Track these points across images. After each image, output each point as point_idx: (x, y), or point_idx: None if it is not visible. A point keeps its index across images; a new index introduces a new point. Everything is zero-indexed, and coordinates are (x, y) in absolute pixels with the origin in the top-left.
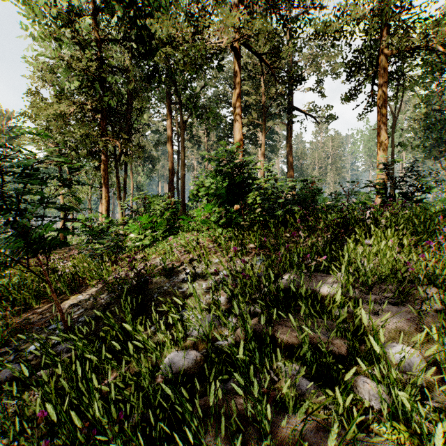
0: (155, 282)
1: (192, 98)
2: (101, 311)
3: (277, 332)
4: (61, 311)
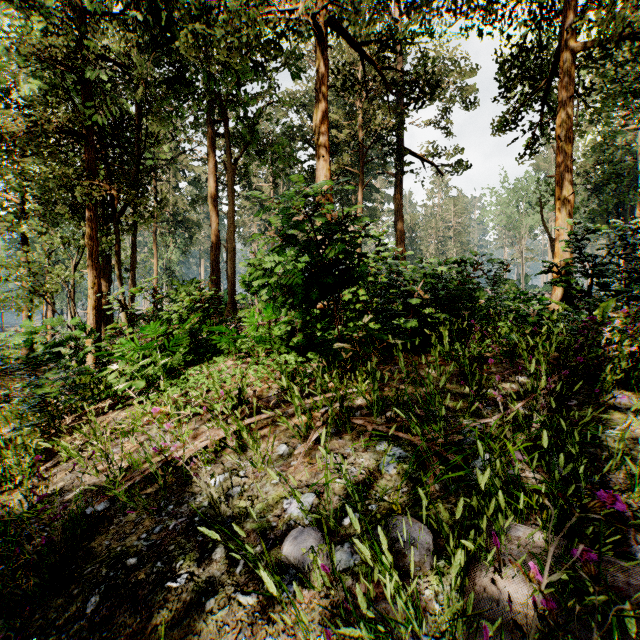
0: (118, 525)
1: (246, 120)
2: None
3: None
4: None
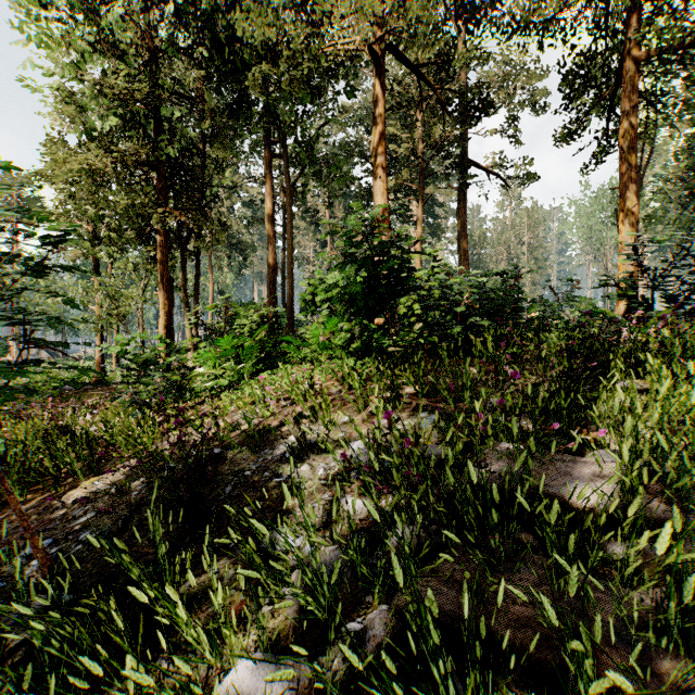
0: (231, 460)
1: (305, 143)
2: (102, 538)
3: (495, 622)
4: (30, 529)
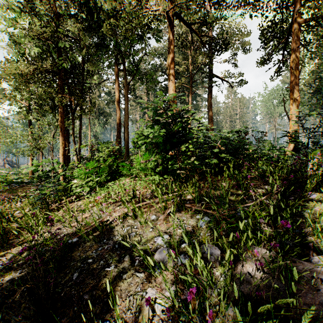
0: (82, 247)
1: (134, 63)
2: None
3: None
4: None
